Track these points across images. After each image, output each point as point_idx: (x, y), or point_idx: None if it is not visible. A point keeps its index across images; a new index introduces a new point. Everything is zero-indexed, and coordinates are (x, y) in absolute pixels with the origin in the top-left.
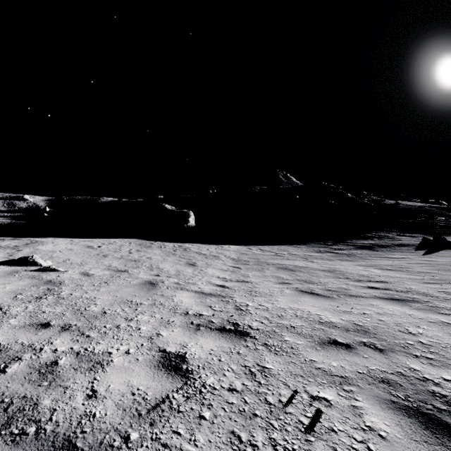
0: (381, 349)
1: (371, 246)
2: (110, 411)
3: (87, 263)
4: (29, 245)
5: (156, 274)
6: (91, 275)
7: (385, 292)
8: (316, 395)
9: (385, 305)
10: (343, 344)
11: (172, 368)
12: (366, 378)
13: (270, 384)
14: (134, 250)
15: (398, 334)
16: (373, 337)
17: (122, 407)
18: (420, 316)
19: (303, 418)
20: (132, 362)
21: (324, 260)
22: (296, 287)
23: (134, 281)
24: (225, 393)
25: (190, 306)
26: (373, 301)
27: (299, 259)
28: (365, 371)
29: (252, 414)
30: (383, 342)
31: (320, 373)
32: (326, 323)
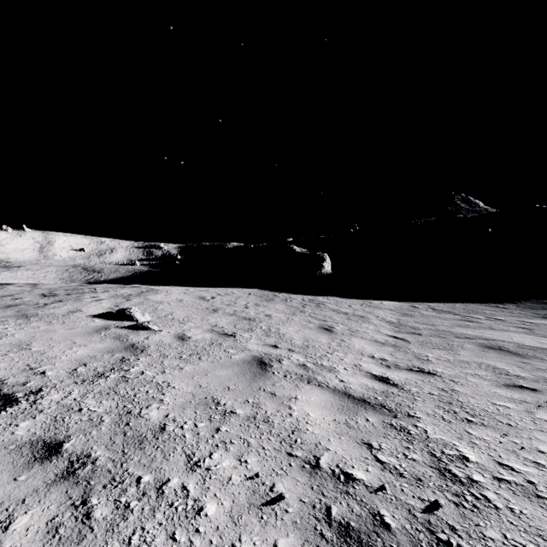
0: None
1: None
2: None
3: (190, 319)
4: (142, 294)
5: (272, 343)
6: (187, 338)
7: None
8: None
9: None
10: None
11: None
12: None
13: None
14: (251, 304)
15: None
16: None
17: None
18: None
19: None
20: None
21: None
22: None
23: (237, 355)
24: None
25: (324, 436)
26: None
27: (516, 330)
28: None
29: None
30: None
31: None
32: None
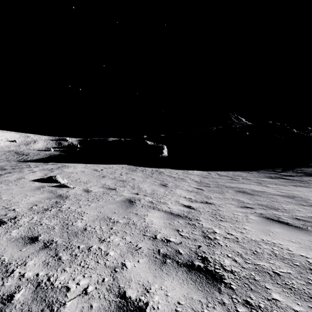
0: None
1: None
2: None
3: (90, 181)
4: (59, 168)
5: (135, 192)
6: (90, 191)
7: None
8: None
9: None
10: None
11: None
12: None
13: None
14: (124, 173)
15: None
16: None
17: None
18: None
19: None
20: (83, 311)
21: (278, 185)
22: (259, 212)
23: (117, 198)
24: None
25: (159, 228)
26: None
27: (254, 184)
28: None
29: None
30: None
31: None
32: None
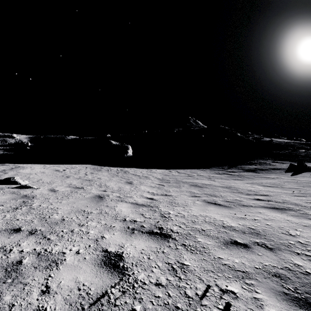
0: (271, 248)
1: (255, 170)
2: (59, 305)
3: (54, 182)
4: (13, 169)
5: (103, 190)
6: (57, 191)
7: (268, 202)
8: (224, 288)
9: (269, 213)
10: (242, 244)
11: (111, 265)
12: (262, 273)
13: (188, 279)
14: (88, 173)
15: (282, 235)
16: (264, 238)
17: (69, 302)
18: (295, 221)
19: (216, 310)
20: (80, 261)
21: (222, 179)
22: (204, 199)
23: (87, 195)
24: (152, 287)
25: (127, 214)
26: (260, 210)
27: (205, 179)
28: (260, 266)
29: (175, 306)
30: (271, 242)
31: (227, 269)
32: (228, 227)
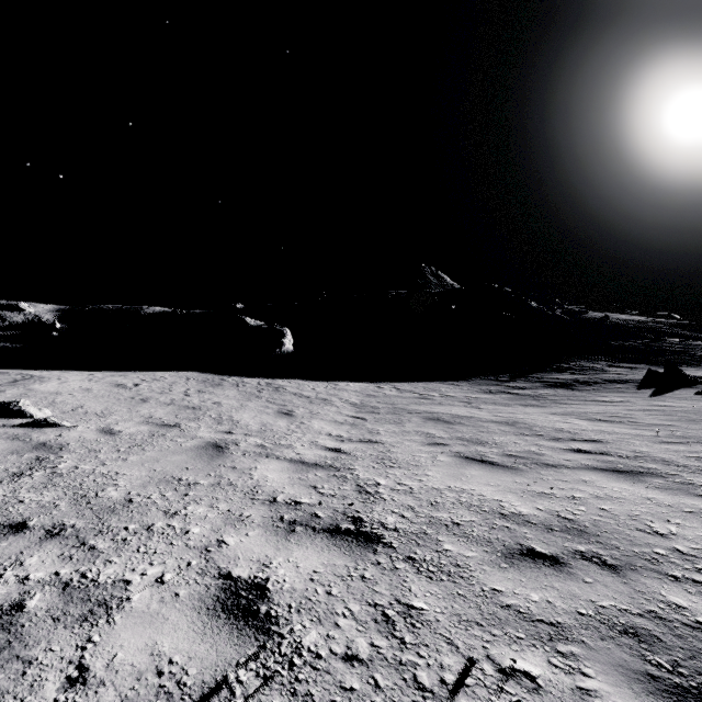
0: (613, 565)
1: (569, 384)
2: None
3: (113, 412)
4: (18, 383)
5: (226, 430)
6: (117, 432)
7: (602, 458)
8: (508, 666)
9: (605, 482)
10: (546, 556)
11: (240, 612)
12: (596, 626)
13: (422, 643)
14: (193, 390)
15: (637, 535)
16: (596, 543)
17: None
18: (666, 500)
19: None
20: (165, 601)
21: (497, 405)
22: (456, 450)
23: (188, 443)
24: (337, 666)
25: (280, 486)
26: (584, 475)
27: (459, 404)
28: (591, 610)
29: None
30: (614, 551)
31: (513, 618)
32: (512, 515)
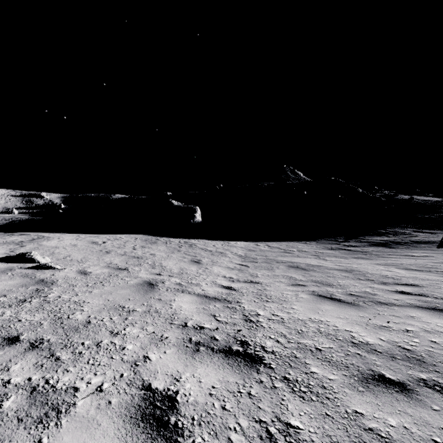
0: None
1: (387, 243)
2: None
3: (88, 259)
4: (34, 241)
5: (157, 273)
6: (89, 273)
7: (421, 298)
8: None
9: (428, 318)
10: (394, 382)
11: (154, 421)
12: None
13: None
14: (138, 246)
15: None
16: (434, 372)
17: None
18: None
19: None
20: (100, 408)
21: (337, 258)
22: (312, 290)
23: (132, 281)
24: None
25: (190, 314)
26: (411, 312)
27: (310, 257)
28: None
29: None
30: None
31: (376, 442)
32: (362, 344)
